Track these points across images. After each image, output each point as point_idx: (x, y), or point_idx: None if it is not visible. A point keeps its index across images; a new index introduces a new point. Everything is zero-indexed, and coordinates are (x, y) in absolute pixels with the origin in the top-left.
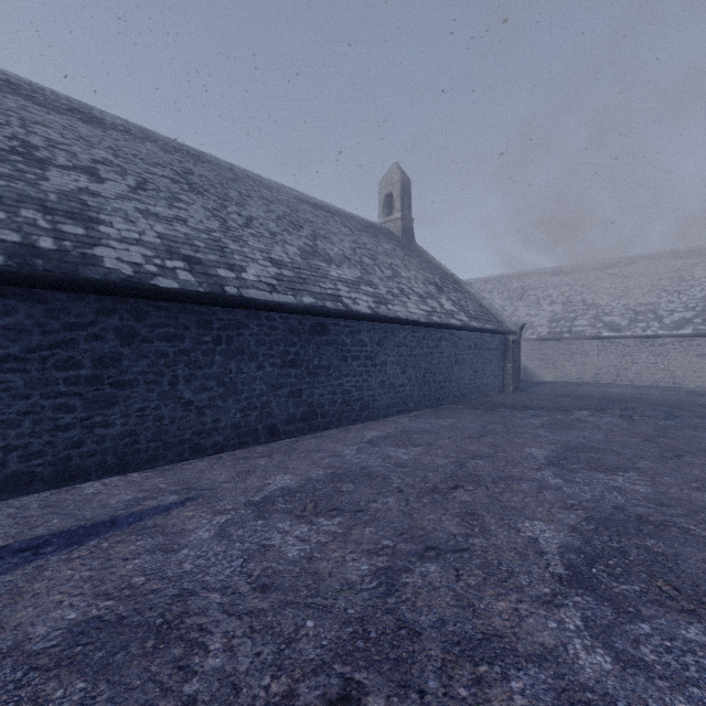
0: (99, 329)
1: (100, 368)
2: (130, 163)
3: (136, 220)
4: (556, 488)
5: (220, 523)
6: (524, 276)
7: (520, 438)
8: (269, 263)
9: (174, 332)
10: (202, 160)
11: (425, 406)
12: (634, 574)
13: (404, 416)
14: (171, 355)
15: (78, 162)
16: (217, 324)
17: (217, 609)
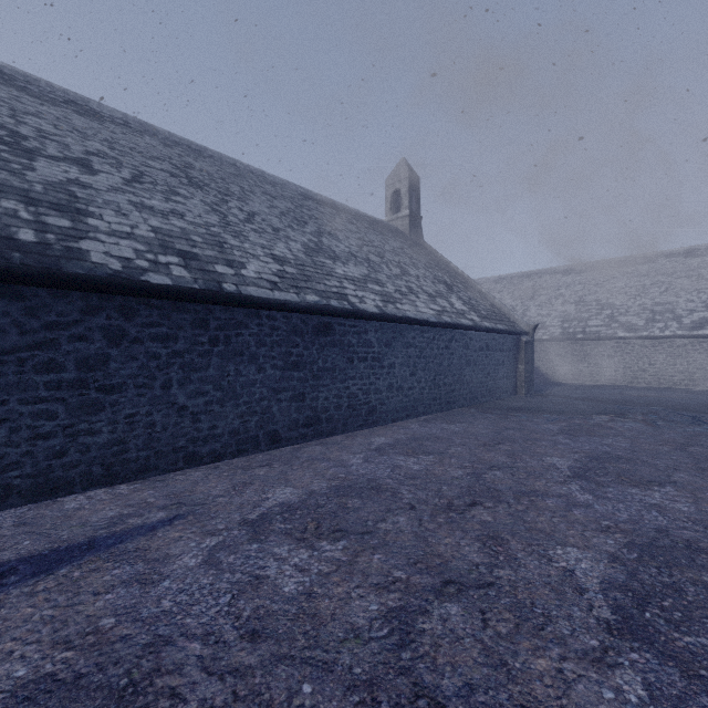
0: (84, 328)
1: (85, 371)
2: (127, 156)
3: (128, 213)
4: (586, 505)
5: (209, 547)
6: (535, 275)
7: (539, 446)
8: (271, 259)
9: (167, 332)
10: (203, 155)
11: (435, 410)
12: (697, 620)
13: (413, 420)
14: (164, 357)
15: (70, 153)
16: (214, 324)
17: (196, 665)
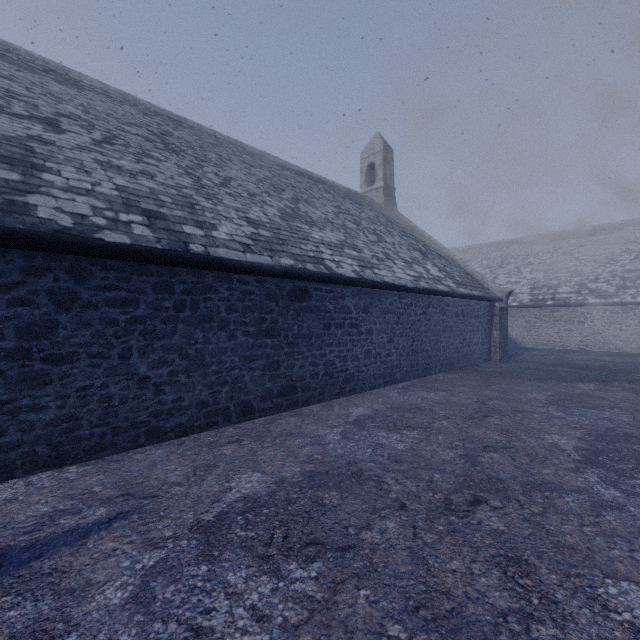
0: (27, 291)
1: (28, 340)
2: (101, 120)
3: (92, 170)
4: (618, 506)
5: (145, 569)
6: (503, 245)
7: (531, 419)
8: (245, 222)
9: (126, 296)
10: (183, 125)
11: (412, 376)
12: None
13: (391, 388)
14: (122, 323)
15: (38, 113)
16: (180, 287)
17: None
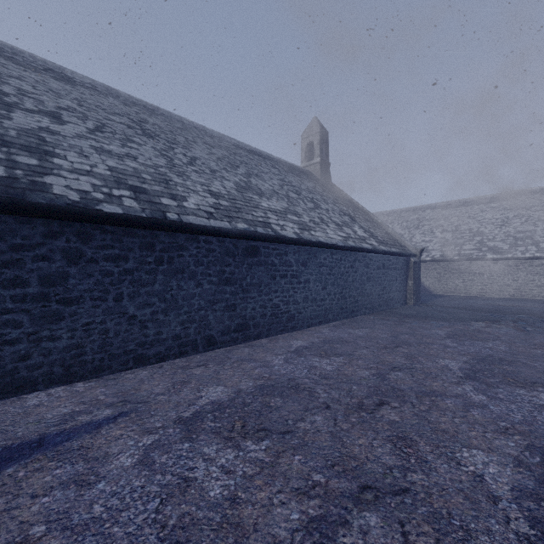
0: (46, 250)
1: (47, 287)
2: (92, 111)
3: (89, 155)
4: (482, 406)
5: (145, 445)
6: (419, 209)
7: (431, 349)
8: (208, 194)
9: (119, 253)
10: (156, 113)
11: (342, 317)
12: None
13: (324, 326)
14: (116, 274)
15: (44, 108)
16: (159, 247)
17: None
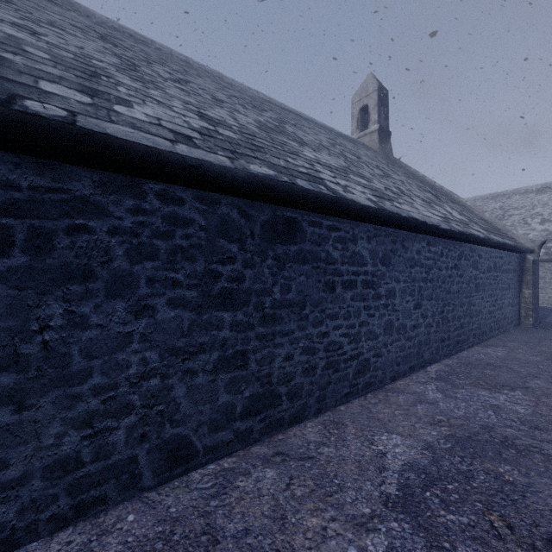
0: None
1: None
2: None
3: None
4: None
5: None
6: (502, 196)
7: None
8: (195, 115)
9: None
10: (149, 46)
11: (442, 354)
12: None
13: (422, 377)
14: None
15: None
16: None
17: None
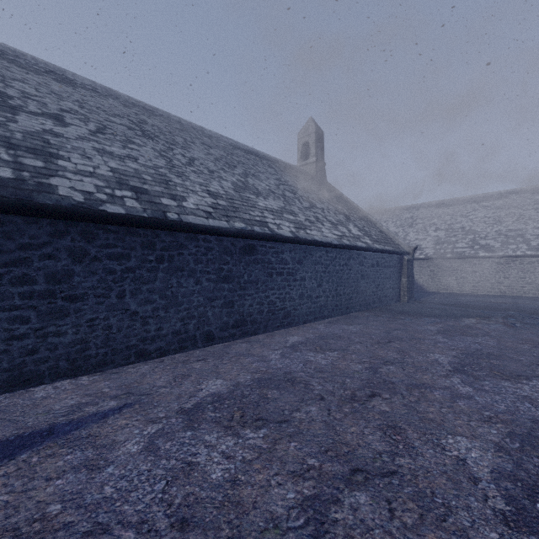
0: (52, 249)
1: (53, 284)
2: (93, 113)
3: (92, 156)
4: (468, 397)
5: (150, 434)
6: (413, 208)
7: (422, 344)
8: (207, 194)
9: (121, 252)
10: (155, 114)
11: (337, 314)
12: None
13: (320, 322)
14: (118, 272)
15: (47, 110)
16: (160, 245)
17: None
